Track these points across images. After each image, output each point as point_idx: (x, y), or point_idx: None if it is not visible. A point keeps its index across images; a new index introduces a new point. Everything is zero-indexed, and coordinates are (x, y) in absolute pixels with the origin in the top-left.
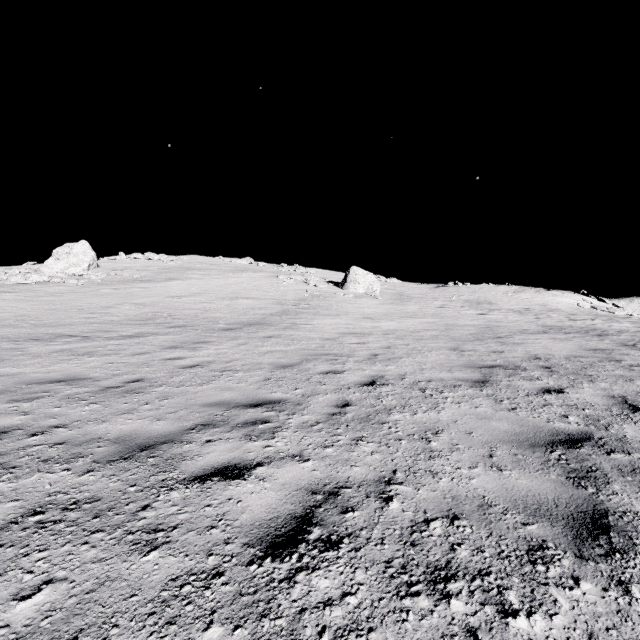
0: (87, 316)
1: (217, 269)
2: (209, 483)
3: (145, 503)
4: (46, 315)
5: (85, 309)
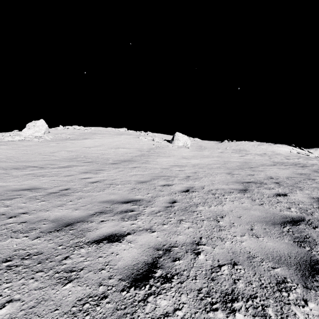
0: (43, 157)
1: (108, 133)
2: (101, 244)
3: (66, 255)
4: (22, 156)
5: (42, 153)
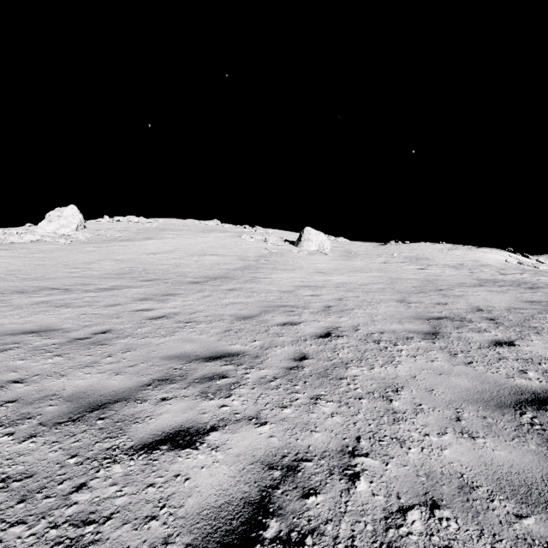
0: (71, 271)
1: (188, 230)
2: (157, 453)
3: (81, 481)
4: (35, 270)
5: (70, 264)
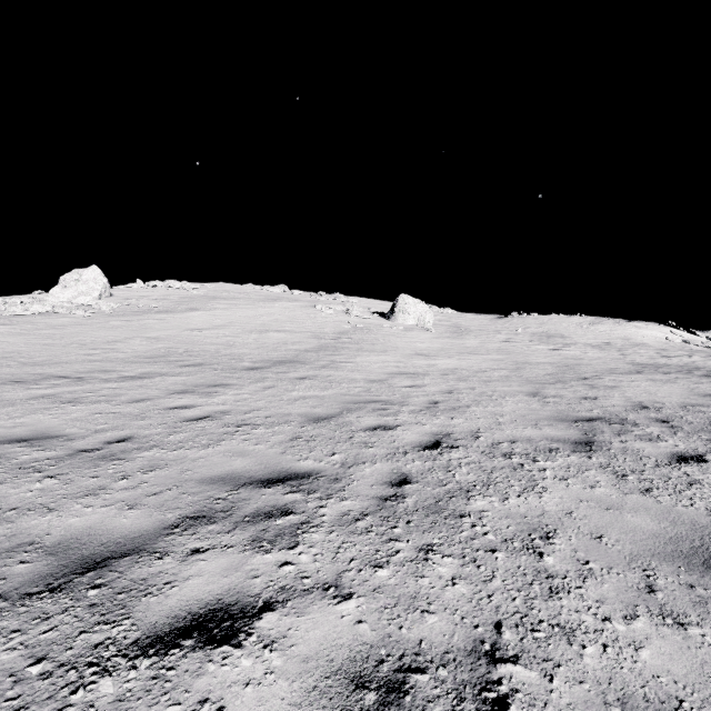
0: (88, 352)
1: (246, 298)
2: (174, 655)
3: None
4: (40, 351)
5: (88, 344)
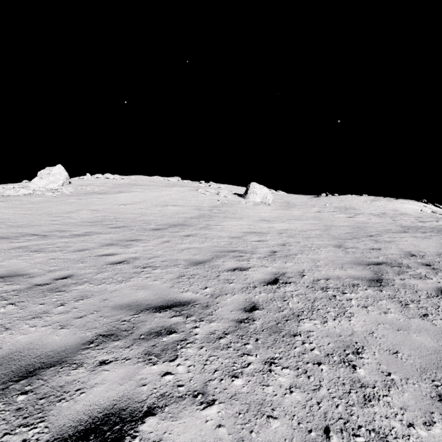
0: (52, 219)
1: (154, 185)
2: None
3: None
4: (22, 218)
5: (53, 214)
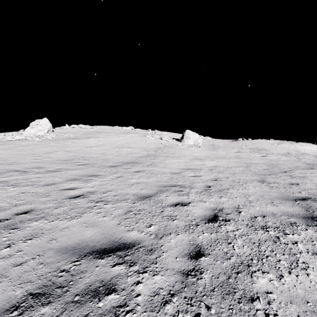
0: (35, 158)
1: (114, 132)
2: None
3: None
4: (12, 157)
5: (36, 154)
